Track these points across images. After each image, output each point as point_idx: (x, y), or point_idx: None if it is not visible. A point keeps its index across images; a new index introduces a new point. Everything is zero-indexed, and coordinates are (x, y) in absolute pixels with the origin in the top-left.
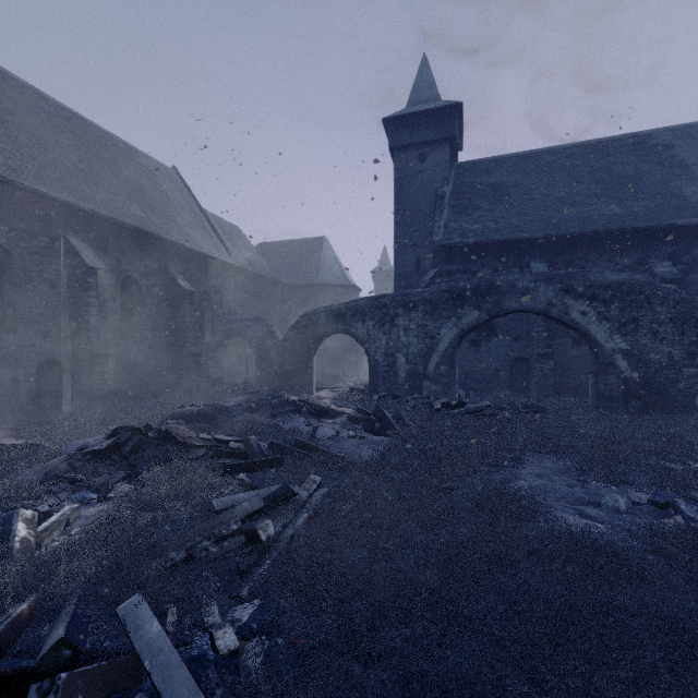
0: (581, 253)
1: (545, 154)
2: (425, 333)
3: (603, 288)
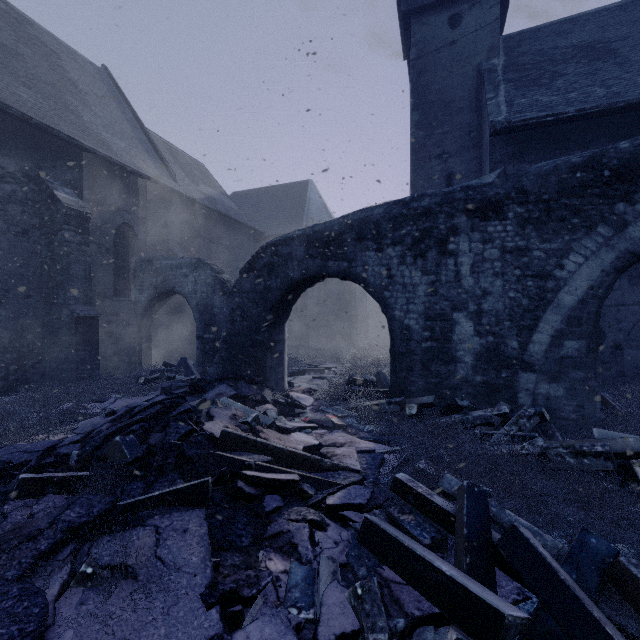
0: None
1: None
2: (524, 265)
3: None
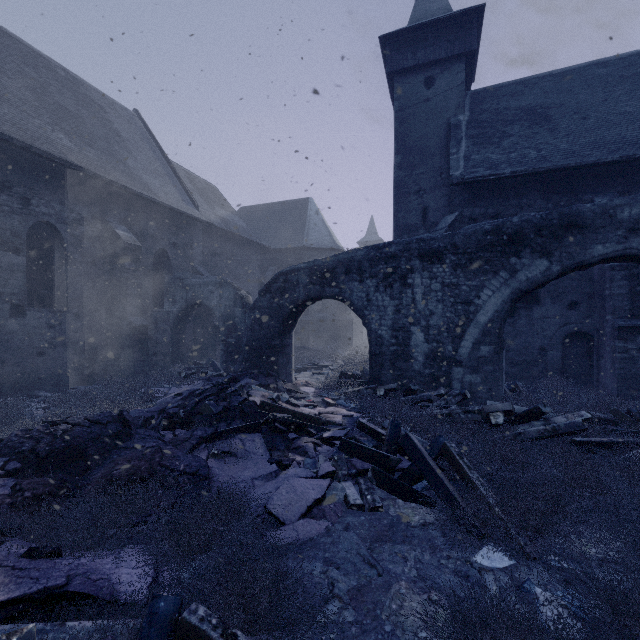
0: None
1: (593, 67)
2: (456, 295)
3: None
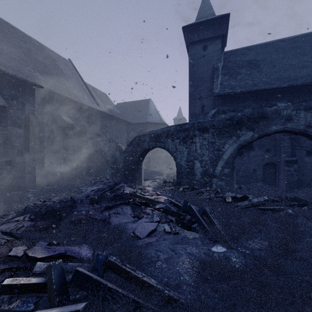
0: None
1: (279, 42)
2: (214, 147)
3: None
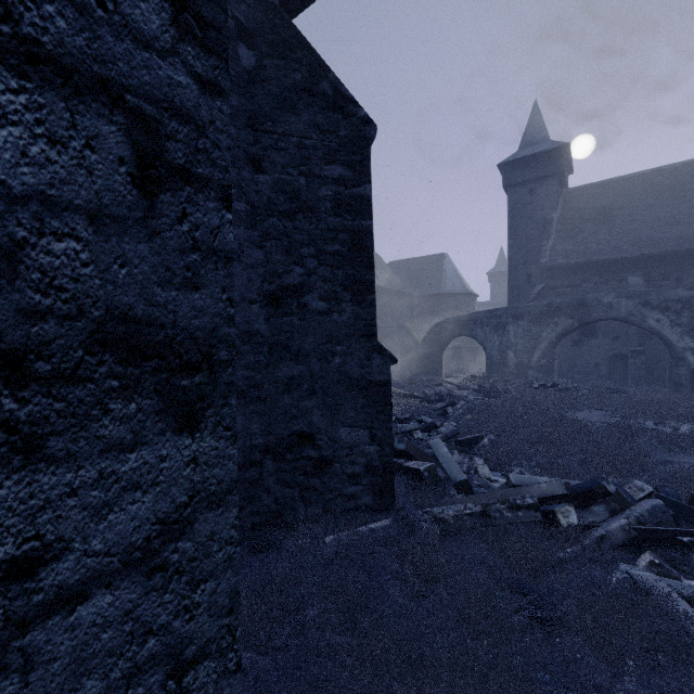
0: (678, 267)
1: (653, 175)
2: (530, 336)
3: (675, 302)
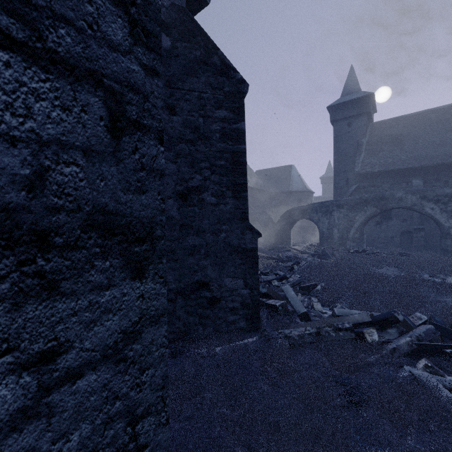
0: (445, 173)
1: (429, 113)
2: (348, 218)
3: (443, 196)
